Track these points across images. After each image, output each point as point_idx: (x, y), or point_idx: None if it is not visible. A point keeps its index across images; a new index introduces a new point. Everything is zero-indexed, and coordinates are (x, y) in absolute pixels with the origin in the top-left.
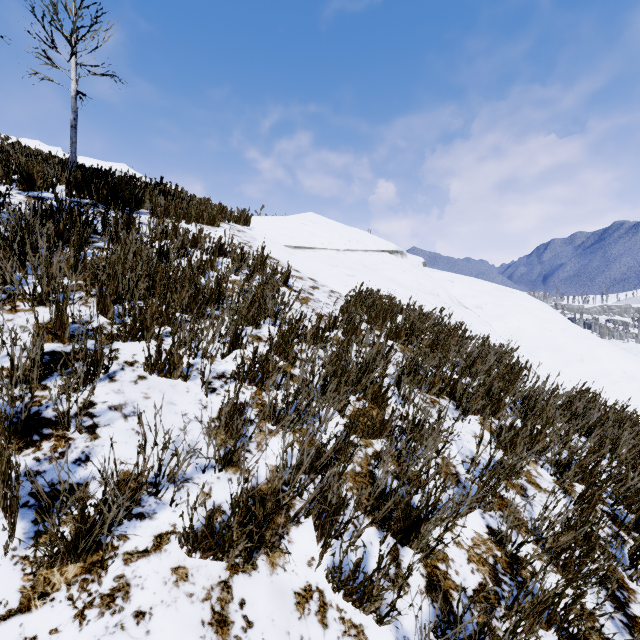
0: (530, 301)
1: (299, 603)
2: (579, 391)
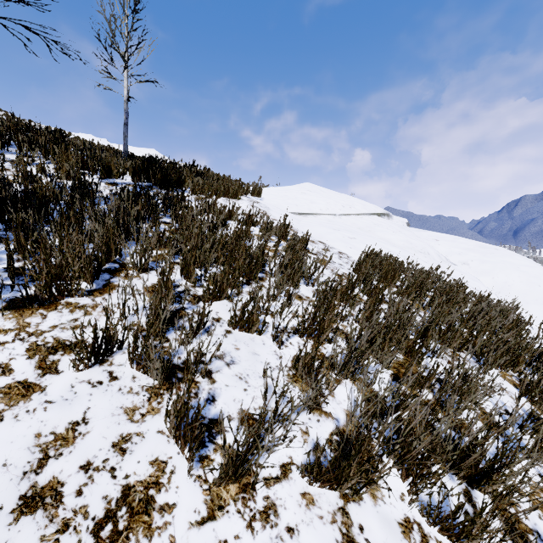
0: (515, 257)
1: (404, 532)
2: None
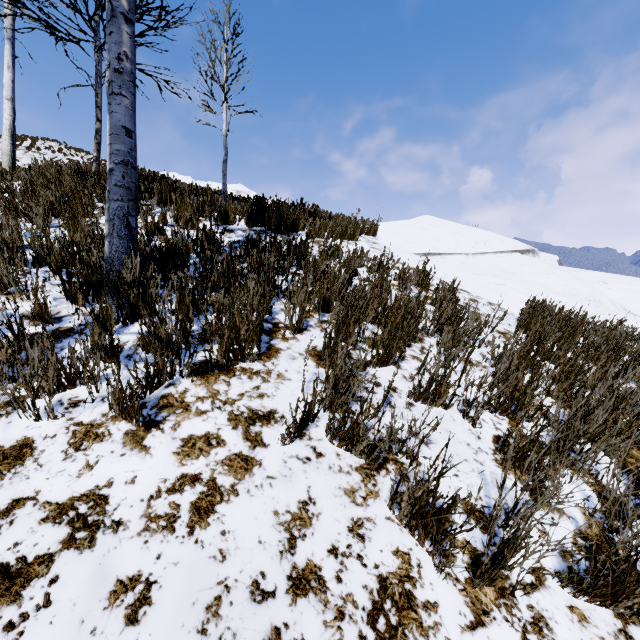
0: None
1: None
2: None
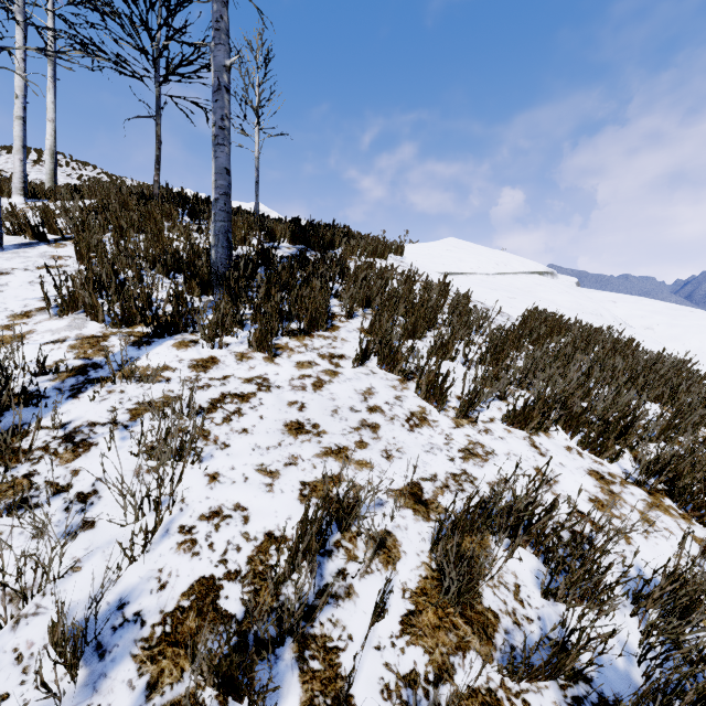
0: None
1: (567, 450)
2: None
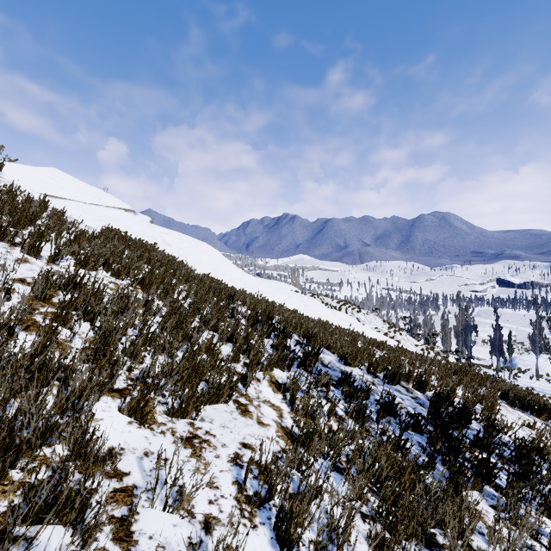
0: (209, 248)
1: (105, 277)
2: (209, 276)
